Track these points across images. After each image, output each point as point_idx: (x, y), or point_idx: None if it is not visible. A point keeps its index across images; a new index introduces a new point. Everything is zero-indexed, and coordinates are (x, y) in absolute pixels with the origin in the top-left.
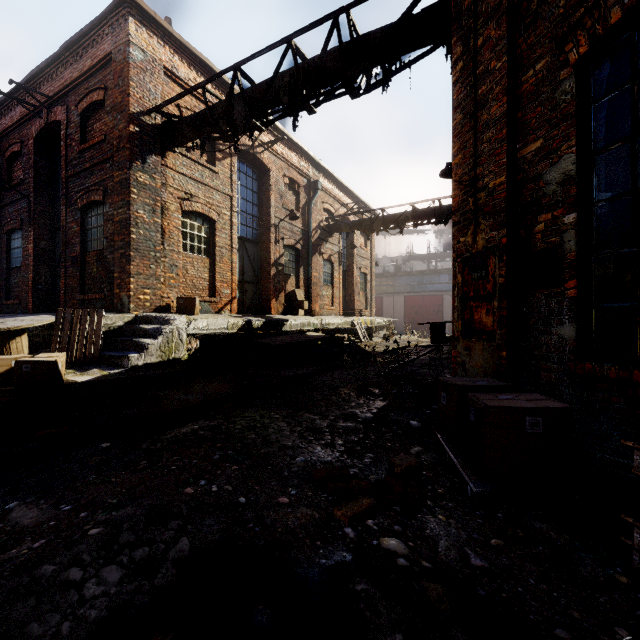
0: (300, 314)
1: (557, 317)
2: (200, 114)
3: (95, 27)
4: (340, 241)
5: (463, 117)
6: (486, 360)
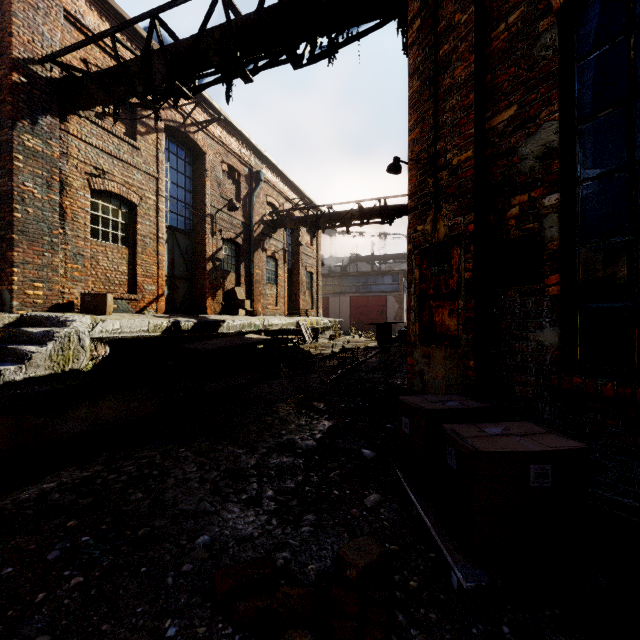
0: (240, 314)
1: (535, 320)
2: (110, 70)
3: None
4: (285, 238)
5: (421, 84)
6: (449, 370)
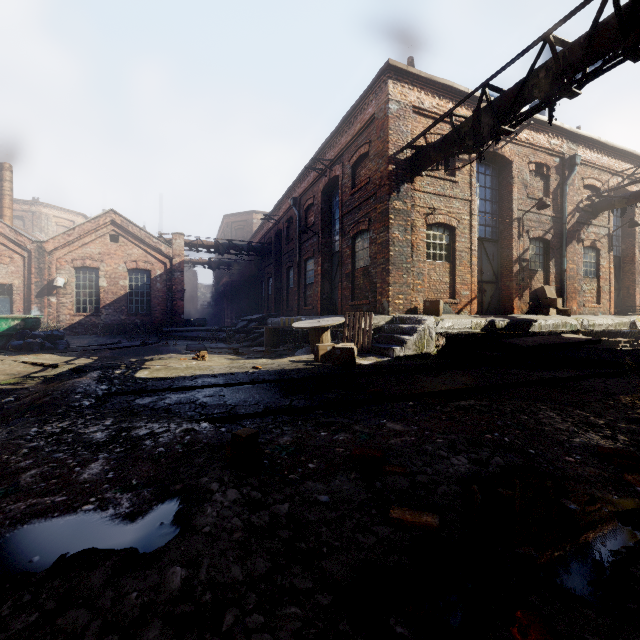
0: (550, 313)
1: None
2: (446, 137)
3: (363, 99)
4: (610, 220)
5: None
6: None
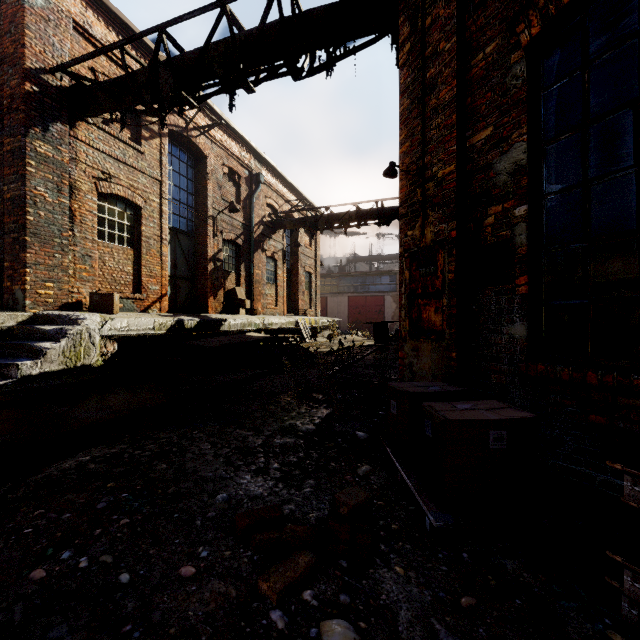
0: (241, 313)
1: (508, 315)
2: (118, 80)
3: None
4: (284, 238)
5: (411, 102)
6: (435, 362)
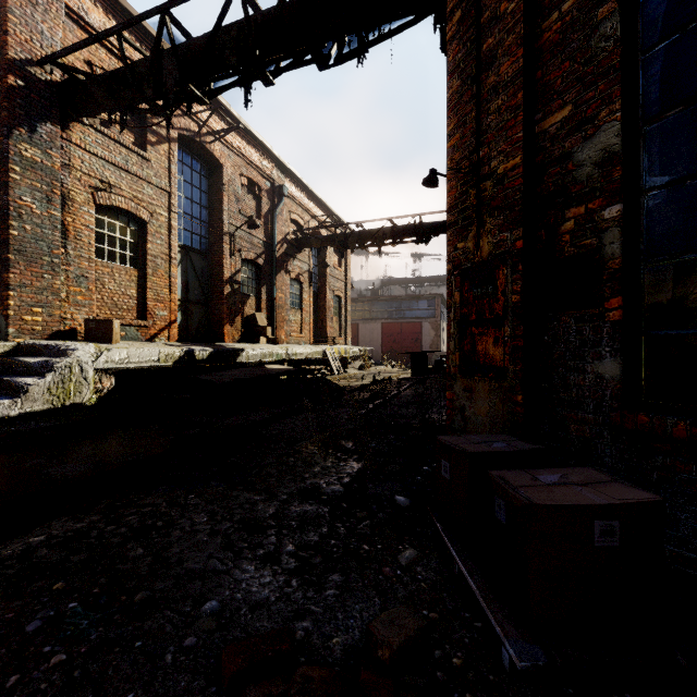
0: (261, 342)
1: (593, 349)
2: (117, 73)
3: None
4: (310, 258)
5: (462, 83)
6: (494, 406)
